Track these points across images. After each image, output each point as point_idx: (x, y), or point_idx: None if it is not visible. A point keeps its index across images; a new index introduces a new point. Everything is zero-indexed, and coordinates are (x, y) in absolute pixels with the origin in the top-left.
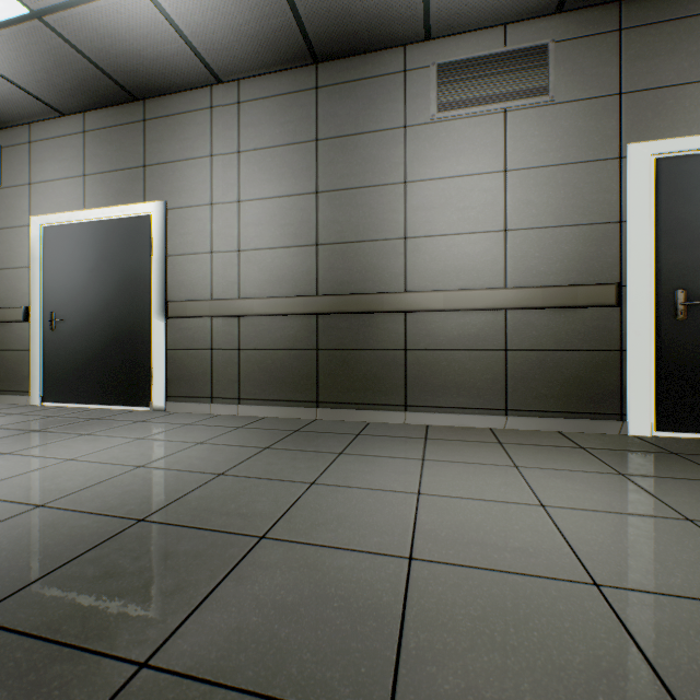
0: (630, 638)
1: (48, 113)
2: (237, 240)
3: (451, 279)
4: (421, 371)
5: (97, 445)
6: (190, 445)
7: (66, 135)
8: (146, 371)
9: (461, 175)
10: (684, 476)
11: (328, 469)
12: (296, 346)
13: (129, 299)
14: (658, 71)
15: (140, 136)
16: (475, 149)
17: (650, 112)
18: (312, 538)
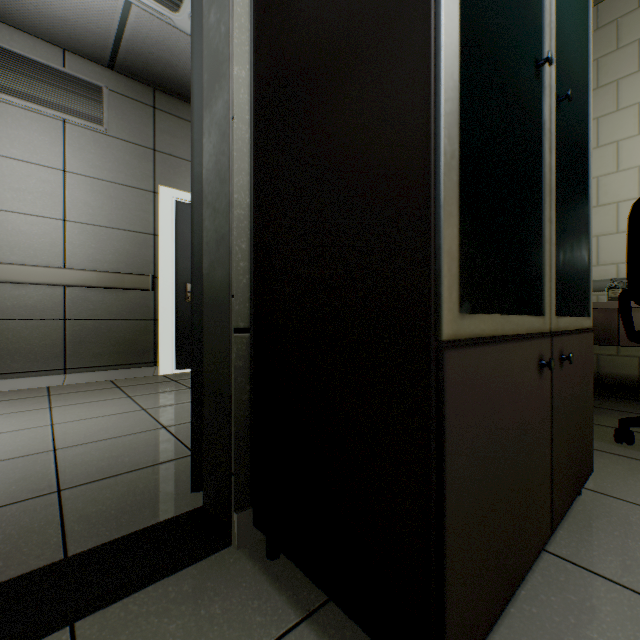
0: (56, 462)
1: None
2: None
3: (4, 252)
4: None
5: None
6: None
7: None
8: None
9: (16, 158)
10: (166, 390)
11: None
12: None
13: None
14: (178, 147)
15: None
16: (33, 140)
17: (173, 170)
18: None
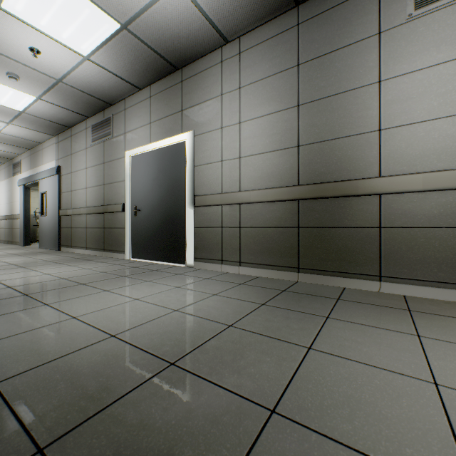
0: None
1: (133, 90)
2: (238, 150)
3: (430, 161)
4: (396, 246)
5: (153, 290)
6: (208, 296)
7: (141, 101)
8: (182, 241)
9: (441, 62)
10: None
11: (320, 334)
12: (281, 224)
13: (173, 195)
14: None
15: (179, 92)
16: None
17: None
18: (326, 427)
